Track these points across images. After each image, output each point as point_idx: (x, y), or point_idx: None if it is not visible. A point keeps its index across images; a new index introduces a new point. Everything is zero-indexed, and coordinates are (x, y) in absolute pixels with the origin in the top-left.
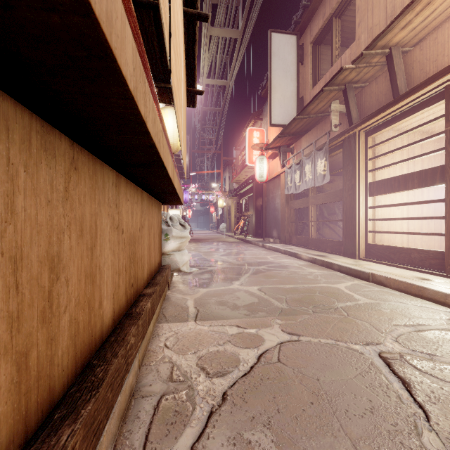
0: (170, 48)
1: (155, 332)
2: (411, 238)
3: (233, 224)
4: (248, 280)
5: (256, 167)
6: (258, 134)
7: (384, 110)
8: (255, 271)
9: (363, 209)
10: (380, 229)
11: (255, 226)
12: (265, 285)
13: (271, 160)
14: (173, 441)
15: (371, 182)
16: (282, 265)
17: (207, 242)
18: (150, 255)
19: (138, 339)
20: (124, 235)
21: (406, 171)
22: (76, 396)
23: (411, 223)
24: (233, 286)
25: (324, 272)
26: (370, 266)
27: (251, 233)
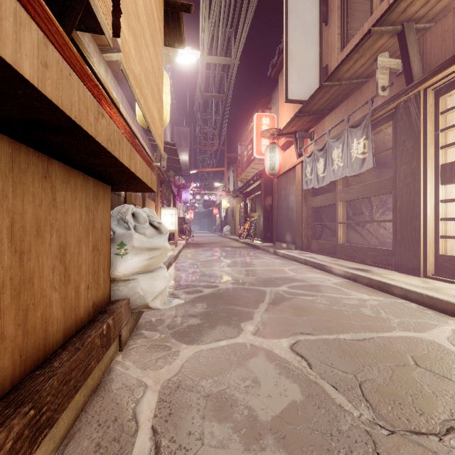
0: None
1: None
2: None
3: (238, 227)
4: (267, 319)
5: (266, 158)
6: (267, 121)
7: None
8: (274, 298)
9: (432, 204)
10: (452, 233)
11: (263, 228)
12: (300, 336)
13: (282, 152)
14: None
15: (447, 163)
16: (310, 284)
17: (208, 247)
18: (25, 307)
19: None
20: None
21: None
22: None
23: None
24: (242, 338)
25: (381, 300)
26: None
27: (258, 237)
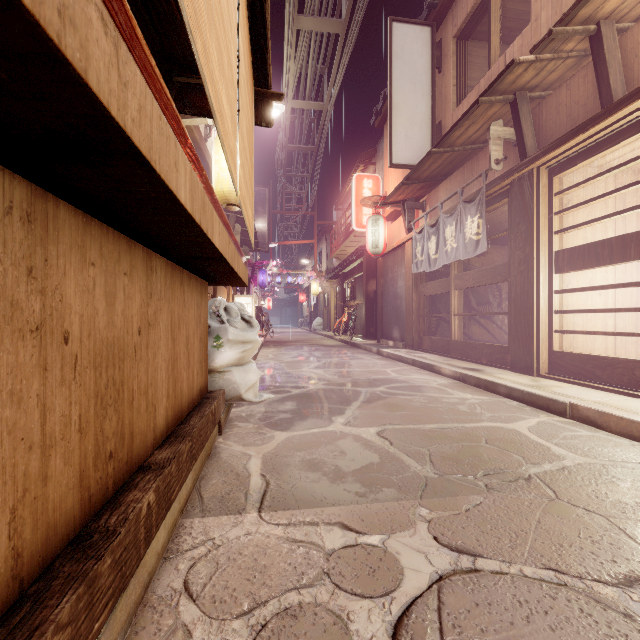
0: None
1: (171, 545)
2: (621, 341)
3: (333, 319)
4: (359, 414)
5: (367, 233)
6: (370, 183)
7: (585, 129)
8: (369, 397)
9: (545, 295)
10: (571, 327)
11: (366, 321)
12: (389, 425)
13: (389, 223)
14: None
15: (559, 250)
16: (412, 385)
17: (293, 345)
18: (175, 379)
19: (96, 611)
20: (75, 347)
21: (612, 233)
22: None
23: (621, 318)
24: (333, 427)
25: (484, 398)
26: (562, 389)
27: (359, 333)
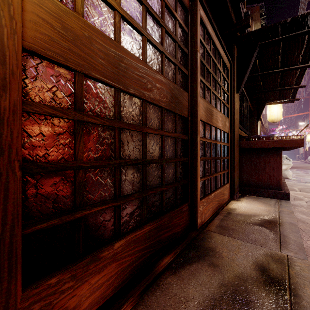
0: (284, 93)
1: None
2: None
3: None
4: None
5: None
6: None
7: None
8: None
9: None
10: None
11: None
12: None
13: None
14: (300, 200)
15: None
16: None
17: (296, 169)
18: None
19: None
20: None
21: None
22: (283, 186)
23: None
24: None
25: None
26: None
27: None
